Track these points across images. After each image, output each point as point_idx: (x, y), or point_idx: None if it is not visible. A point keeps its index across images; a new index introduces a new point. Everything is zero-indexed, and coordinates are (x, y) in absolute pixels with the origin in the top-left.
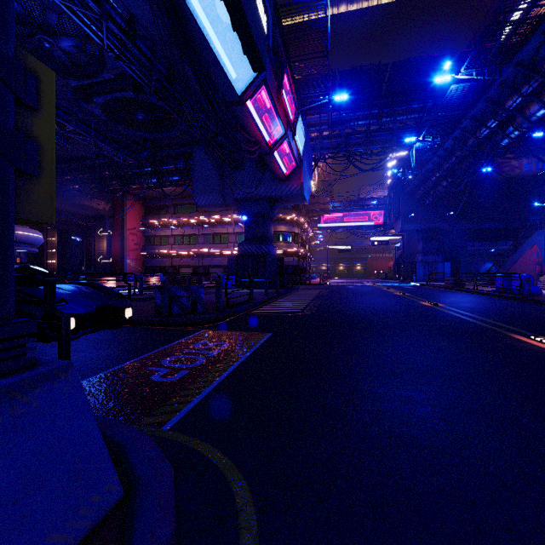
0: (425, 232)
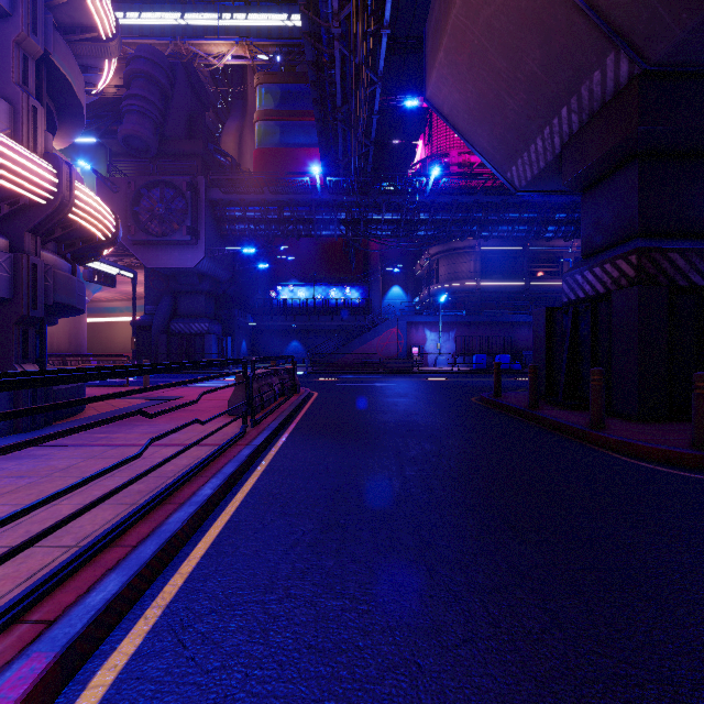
0: (212, 281)
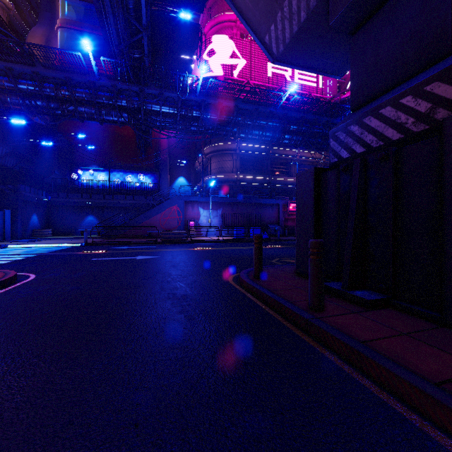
0: None
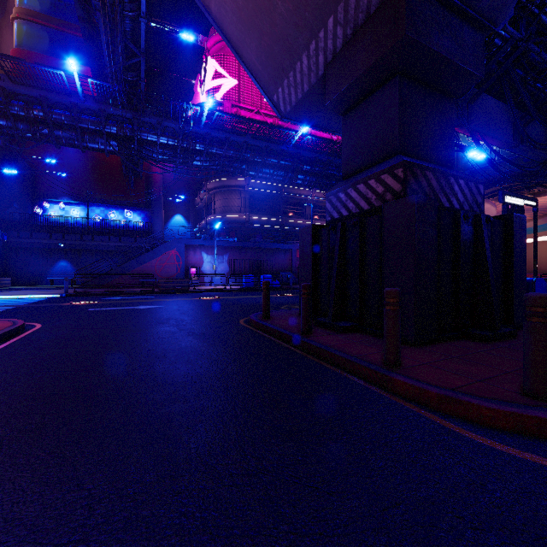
0: None
